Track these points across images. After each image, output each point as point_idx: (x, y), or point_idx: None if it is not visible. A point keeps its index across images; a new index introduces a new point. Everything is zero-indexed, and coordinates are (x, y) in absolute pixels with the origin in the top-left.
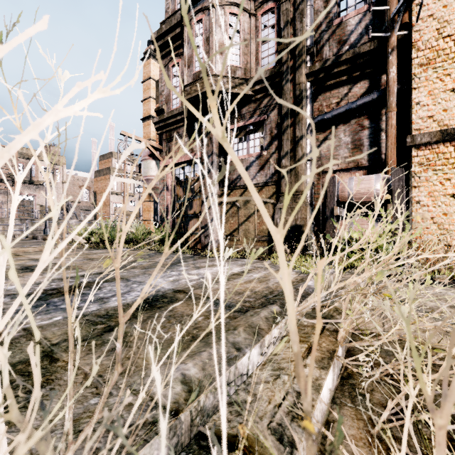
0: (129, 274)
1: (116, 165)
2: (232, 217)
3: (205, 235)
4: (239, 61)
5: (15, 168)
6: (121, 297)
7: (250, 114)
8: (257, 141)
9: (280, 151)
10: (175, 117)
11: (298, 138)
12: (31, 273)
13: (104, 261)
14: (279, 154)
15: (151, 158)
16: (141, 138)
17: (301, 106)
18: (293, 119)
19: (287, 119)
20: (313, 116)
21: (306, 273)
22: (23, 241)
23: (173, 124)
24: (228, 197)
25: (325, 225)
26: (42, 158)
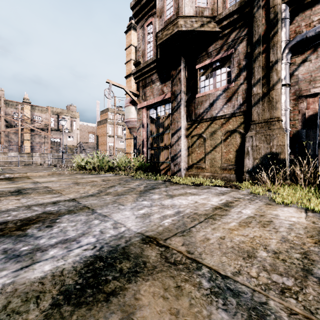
0: (99, 203)
1: (111, 117)
2: (199, 148)
3: (175, 164)
4: (206, 3)
5: (49, 120)
6: (64, 249)
7: (217, 51)
8: (224, 75)
9: (249, 81)
10: (149, 66)
11: (272, 63)
12: (13, 197)
13: (87, 185)
14: (248, 84)
15: (131, 104)
16: (122, 85)
17: (275, 29)
18: (266, 45)
19: (259, 46)
20: (289, 39)
21: (312, 210)
22: (47, 168)
23: (148, 72)
24: (195, 129)
25: (318, 150)
26: (64, 114)
